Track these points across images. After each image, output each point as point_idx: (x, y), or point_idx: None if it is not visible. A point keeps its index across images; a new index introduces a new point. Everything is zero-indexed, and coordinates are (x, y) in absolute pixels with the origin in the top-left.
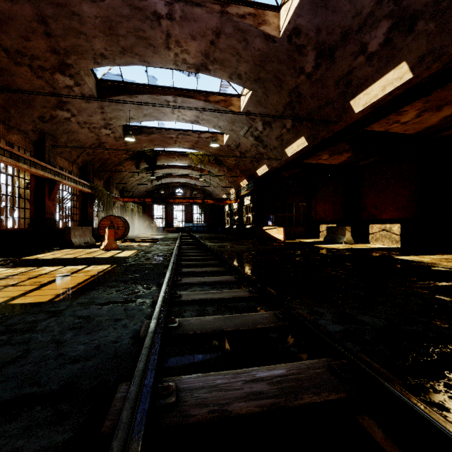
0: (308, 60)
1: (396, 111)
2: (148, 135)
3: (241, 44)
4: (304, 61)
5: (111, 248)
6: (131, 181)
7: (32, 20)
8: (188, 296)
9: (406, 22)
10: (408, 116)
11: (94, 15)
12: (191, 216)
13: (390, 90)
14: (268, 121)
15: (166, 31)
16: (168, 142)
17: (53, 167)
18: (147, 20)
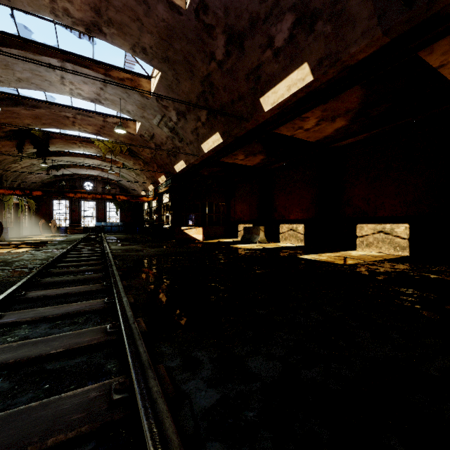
0: (219, 45)
1: (300, 115)
2: (31, 109)
3: (142, 7)
4: (215, 46)
5: None
6: (13, 168)
7: None
8: None
9: (307, 19)
10: (310, 123)
11: None
12: (104, 214)
13: (295, 91)
14: (182, 112)
15: None
16: (63, 122)
17: None
18: None
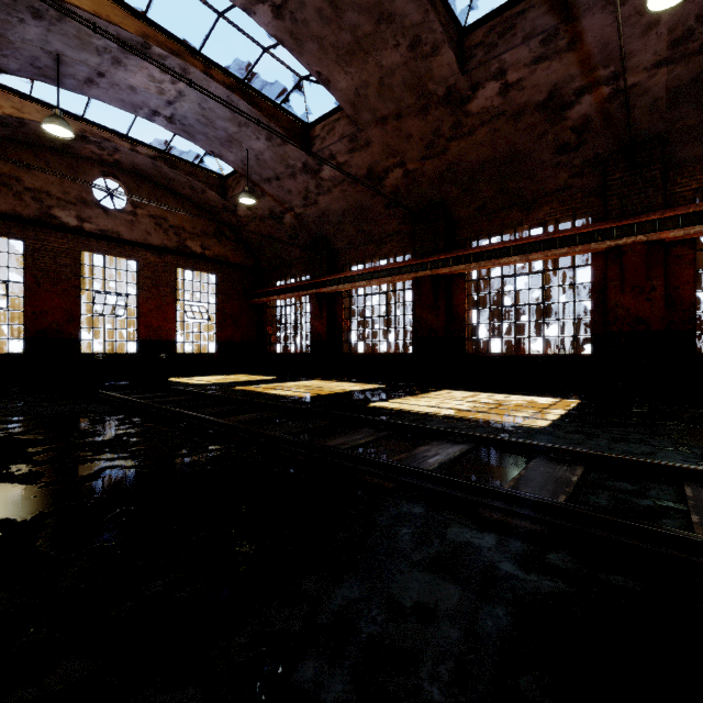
0: None
1: None
2: None
3: None
4: None
5: None
6: None
7: None
8: None
9: None
10: None
11: None
12: None
13: None
14: None
15: None
16: None
17: None
18: None
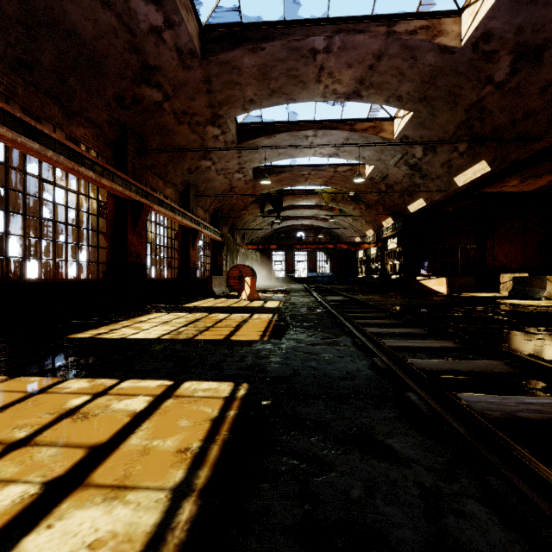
0: (501, 67)
1: None
2: (278, 175)
3: (407, 62)
4: (494, 69)
5: (254, 298)
6: (251, 226)
7: (199, 82)
8: (391, 343)
9: None
10: None
11: (252, 65)
12: (315, 264)
13: None
14: (432, 145)
15: (320, 65)
16: (298, 180)
17: (195, 216)
18: (302, 58)
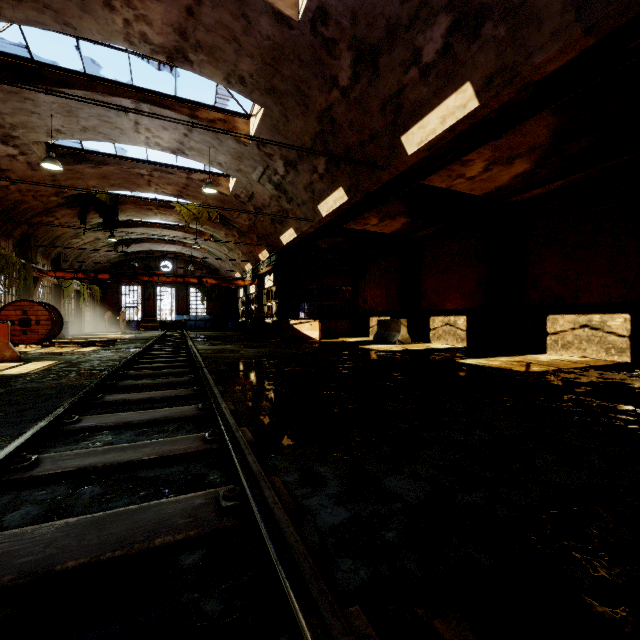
0: (343, 66)
1: (460, 158)
2: (97, 167)
3: (240, 22)
4: (337, 67)
5: (2, 358)
6: (74, 245)
7: None
8: (54, 464)
9: (470, 21)
10: (475, 168)
11: None
12: (187, 304)
13: (452, 124)
14: (292, 161)
15: None
16: (136, 182)
17: None
18: None
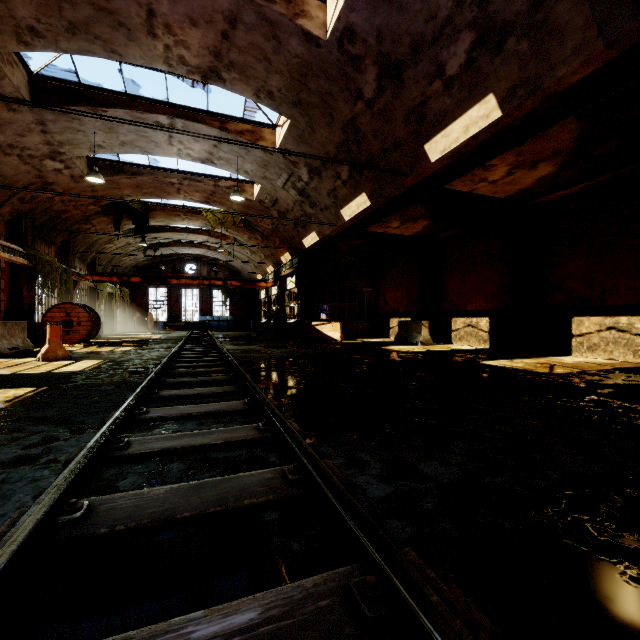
0: (368, 80)
1: (483, 164)
2: (132, 177)
3: (271, 43)
4: (362, 81)
5: (56, 357)
6: (107, 250)
7: None
8: (142, 446)
9: (493, 36)
10: (498, 172)
11: None
12: (210, 305)
13: (475, 133)
14: (316, 168)
15: (146, 4)
16: (167, 190)
17: None
18: None
